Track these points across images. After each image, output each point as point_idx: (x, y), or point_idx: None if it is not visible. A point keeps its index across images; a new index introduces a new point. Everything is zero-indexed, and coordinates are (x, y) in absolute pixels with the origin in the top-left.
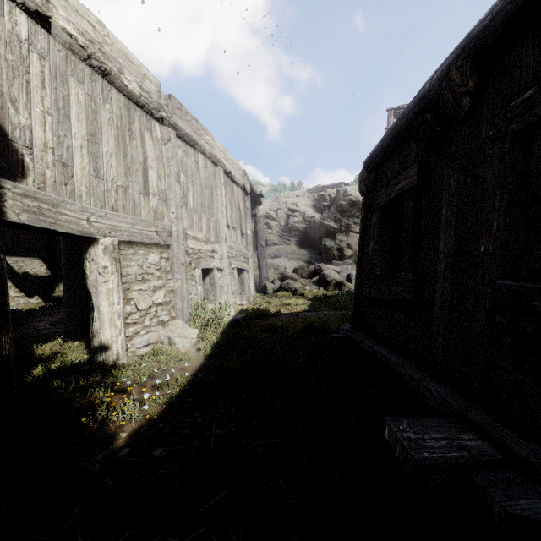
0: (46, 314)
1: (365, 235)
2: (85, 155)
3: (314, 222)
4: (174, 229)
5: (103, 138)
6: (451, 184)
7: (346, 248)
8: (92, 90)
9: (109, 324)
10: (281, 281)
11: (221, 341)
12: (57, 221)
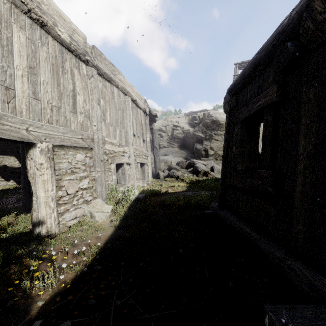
0: (16, 193)
1: (228, 141)
2: (25, 82)
3: (189, 133)
4: (95, 137)
5: (41, 71)
6: (311, 98)
7: (209, 150)
8: (32, 35)
9: (44, 205)
10: (168, 170)
11: (127, 215)
12: None
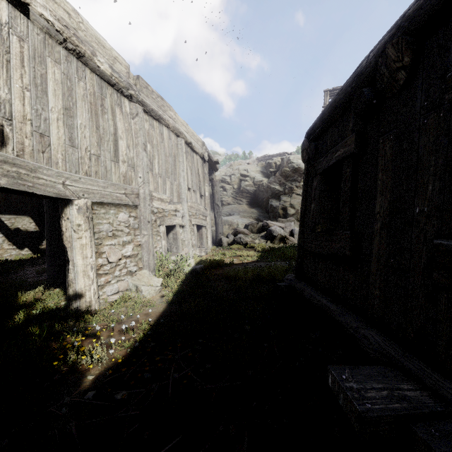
0: (34, 264)
1: (307, 197)
2: (61, 126)
3: (262, 186)
4: (141, 191)
5: (78, 112)
6: (387, 151)
7: (289, 208)
8: (68, 69)
9: (83, 275)
10: (234, 235)
11: (181, 289)
12: (34, 184)
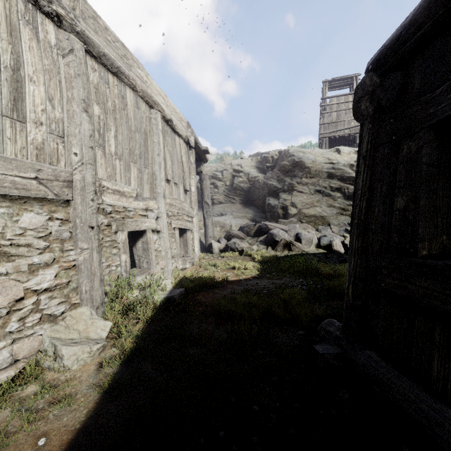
0: None
1: (373, 183)
2: None
3: (257, 182)
4: (77, 177)
5: None
6: None
7: (290, 207)
8: None
9: None
10: (227, 239)
11: (138, 349)
12: None
